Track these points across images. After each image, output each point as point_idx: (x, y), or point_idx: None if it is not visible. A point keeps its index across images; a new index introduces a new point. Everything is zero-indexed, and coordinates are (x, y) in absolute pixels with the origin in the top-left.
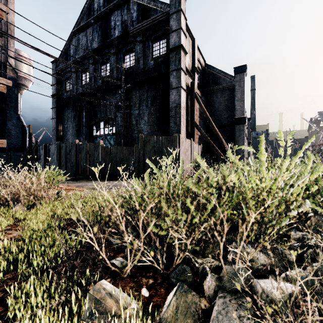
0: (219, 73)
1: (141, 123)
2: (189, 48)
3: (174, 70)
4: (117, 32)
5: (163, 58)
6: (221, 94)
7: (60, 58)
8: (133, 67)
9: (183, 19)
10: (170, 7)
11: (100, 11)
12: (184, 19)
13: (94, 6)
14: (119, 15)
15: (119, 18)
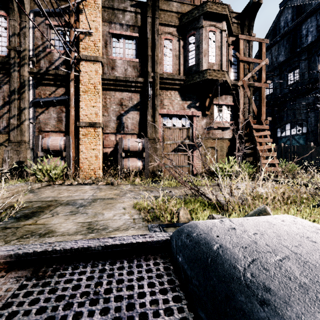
0: None
1: None
2: None
3: None
4: (310, 38)
5: None
6: None
7: None
8: None
9: None
10: None
11: (288, 27)
12: None
13: (279, 25)
14: (313, 21)
15: (313, 24)
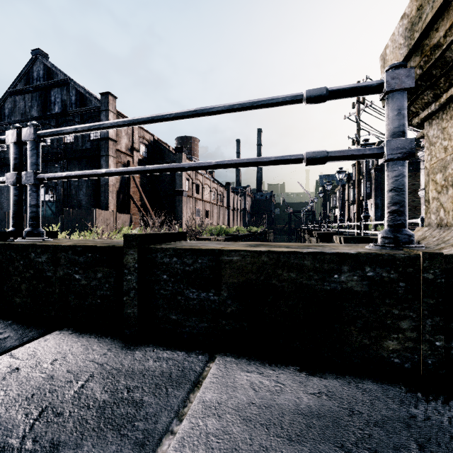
0: (164, 149)
1: (80, 194)
2: (128, 131)
3: (104, 155)
4: (57, 108)
5: (98, 142)
6: None
7: None
8: (73, 143)
9: (113, 116)
10: (101, 104)
11: (40, 83)
12: (115, 114)
13: (33, 74)
14: (59, 93)
15: (60, 96)
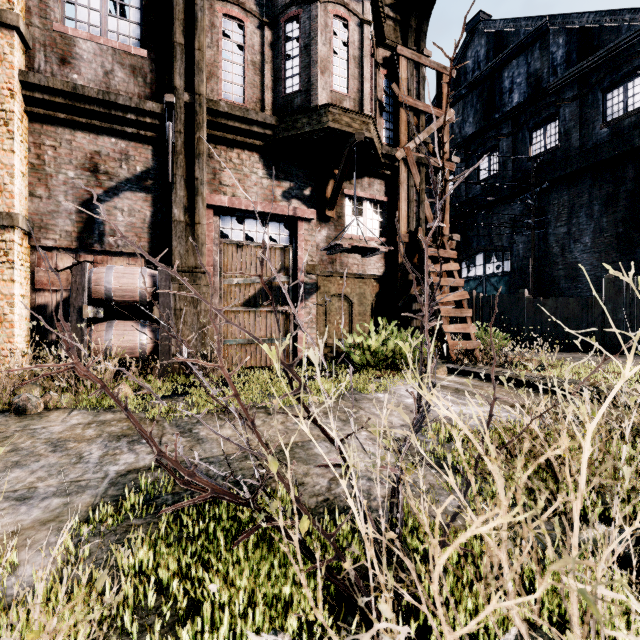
0: None
1: (574, 250)
2: None
3: None
4: (516, 96)
5: (637, 117)
6: None
7: None
8: (554, 150)
9: None
10: None
11: (481, 70)
12: None
13: (466, 66)
14: (521, 65)
15: (522, 71)
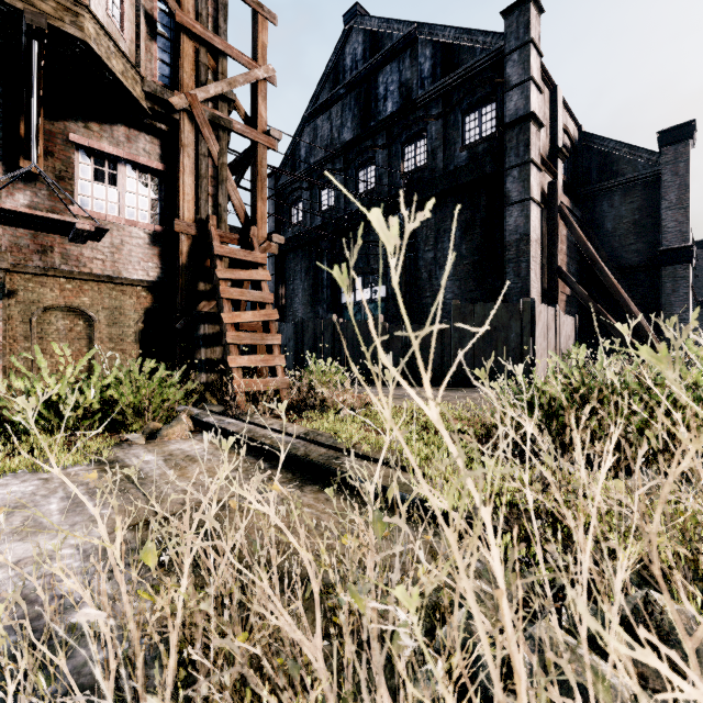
0: (616, 149)
1: (440, 276)
2: (544, 109)
3: (515, 166)
4: (390, 105)
5: (489, 144)
6: (622, 197)
7: (283, 167)
8: (423, 169)
9: (536, 58)
10: (505, 39)
11: (358, 70)
12: (537, 56)
13: (344, 63)
14: (394, 72)
15: (395, 78)
